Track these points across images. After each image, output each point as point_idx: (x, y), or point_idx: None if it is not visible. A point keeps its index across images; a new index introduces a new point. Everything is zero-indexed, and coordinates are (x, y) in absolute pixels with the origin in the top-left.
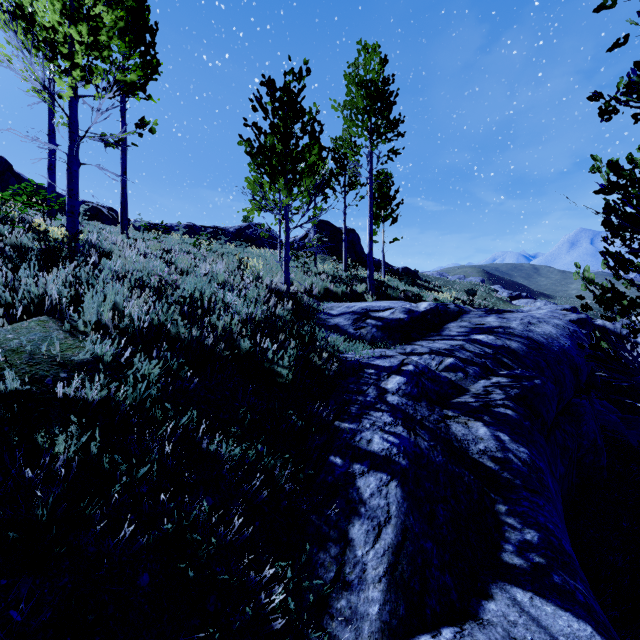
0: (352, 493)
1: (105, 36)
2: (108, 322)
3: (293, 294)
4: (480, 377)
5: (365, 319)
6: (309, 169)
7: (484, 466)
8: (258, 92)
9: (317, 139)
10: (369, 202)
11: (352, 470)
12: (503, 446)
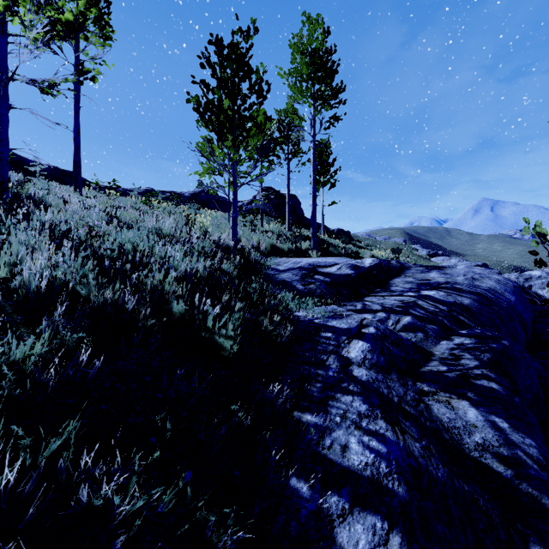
0: None
1: None
2: None
3: (240, 249)
4: (441, 337)
5: (313, 275)
6: (257, 126)
7: (491, 471)
8: (206, 50)
9: (264, 98)
10: (313, 164)
11: (326, 508)
12: (506, 438)
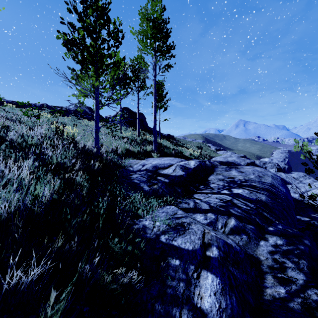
0: None
1: None
2: None
3: (99, 157)
4: (258, 237)
5: (156, 176)
6: (113, 63)
7: None
8: None
9: (120, 43)
10: (154, 95)
11: None
12: None
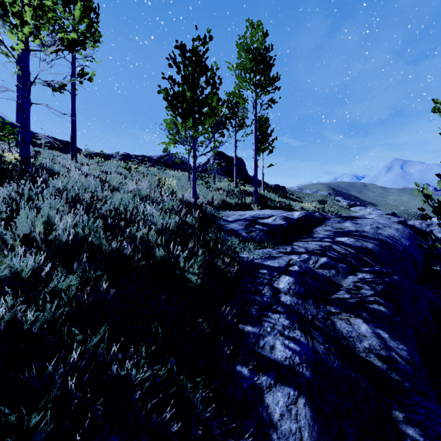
0: (262, 413)
1: (50, 2)
2: (36, 236)
3: (199, 206)
4: (348, 273)
5: (254, 225)
6: (211, 111)
7: (372, 365)
8: (173, 53)
9: (217, 89)
10: (254, 137)
11: (259, 383)
12: (385, 344)
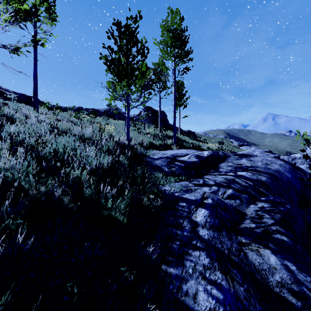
0: None
1: None
2: None
3: (131, 147)
4: (250, 202)
5: (174, 162)
6: (141, 74)
7: (287, 303)
8: (111, 28)
9: (145, 57)
10: (174, 95)
11: None
12: (295, 277)
